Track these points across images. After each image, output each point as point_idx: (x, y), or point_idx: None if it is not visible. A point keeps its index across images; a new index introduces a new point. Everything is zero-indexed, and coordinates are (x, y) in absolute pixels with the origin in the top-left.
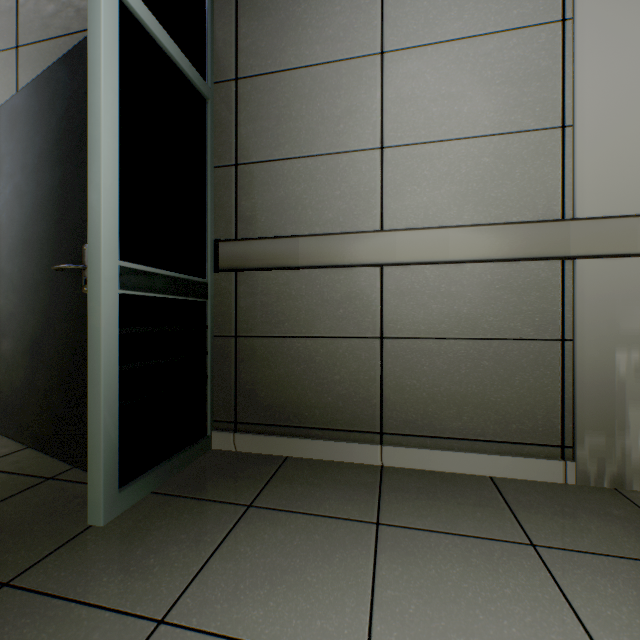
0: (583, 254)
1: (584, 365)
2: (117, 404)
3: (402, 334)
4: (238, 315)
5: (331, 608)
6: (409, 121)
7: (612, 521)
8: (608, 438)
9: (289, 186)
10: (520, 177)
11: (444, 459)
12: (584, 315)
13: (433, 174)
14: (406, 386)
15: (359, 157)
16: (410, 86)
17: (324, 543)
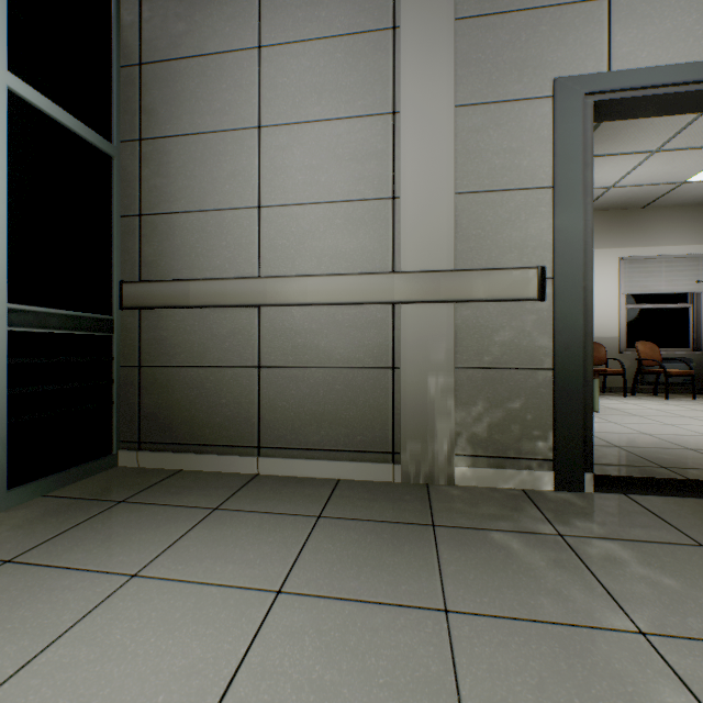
0: (404, 300)
1: (407, 388)
2: (5, 420)
3: (275, 364)
4: (142, 348)
5: (136, 551)
6: (281, 186)
7: (396, 502)
8: (423, 445)
9: (185, 236)
10: (363, 237)
11: (306, 466)
12: (407, 348)
13: (299, 231)
14: (278, 407)
15: (242, 214)
16: (282, 157)
17: (163, 520)
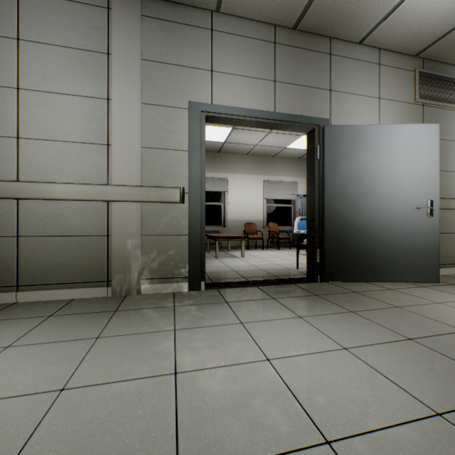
0: (113, 200)
1: (115, 246)
2: None
3: (30, 234)
4: None
5: None
6: (34, 127)
7: (103, 304)
8: (124, 275)
9: None
10: (90, 163)
11: (52, 294)
12: (115, 225)
13: (48, 156)
14: (33, 260)
15: (4, 140)
16: (35, 110)
17: None
